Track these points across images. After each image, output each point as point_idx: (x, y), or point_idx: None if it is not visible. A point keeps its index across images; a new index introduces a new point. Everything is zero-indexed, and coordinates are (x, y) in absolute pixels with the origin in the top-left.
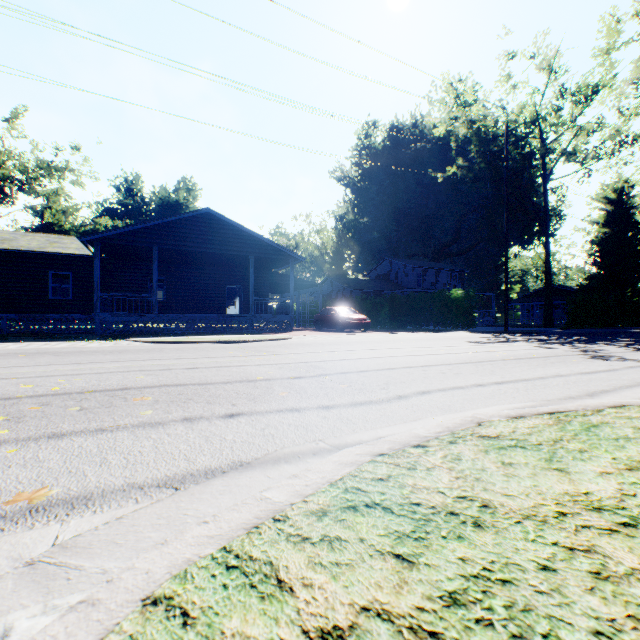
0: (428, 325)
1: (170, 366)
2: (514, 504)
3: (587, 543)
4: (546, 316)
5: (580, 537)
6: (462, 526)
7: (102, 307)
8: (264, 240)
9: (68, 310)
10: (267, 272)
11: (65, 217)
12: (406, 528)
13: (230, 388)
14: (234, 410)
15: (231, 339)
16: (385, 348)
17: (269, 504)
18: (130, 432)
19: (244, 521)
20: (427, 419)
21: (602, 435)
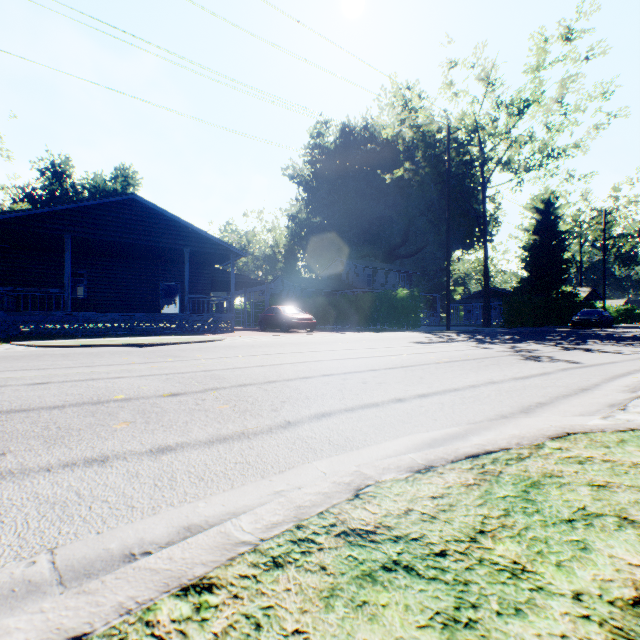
0: (375, 325)
1: (11, 381)
2: None
3: None
4: (485, 316)
5: None
6: None
7: None
8: (201, 232)
9: None
10: (208, 268)
11: None
12: None
13: (48, 417)
14: None
15: (147, 341)
16: (318, 350)
17: None
18: None
19: None
20: (302, 468)
21: (548, 511)
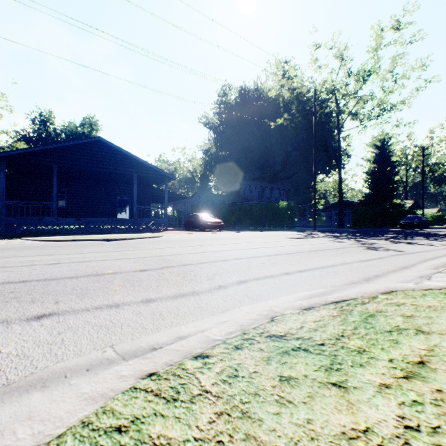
0: (264, 226)
1: (35, 262)
2: None
3: None
4: (339, 220)
5: None
6: None
7: (7, 212)
8: (145, 163)
9: None
10: (149, 187)
11: None
12: None
13: (71, 283)
14: (50, 309)
15: (112, 237)
16: (228, 243)
17: None
18: None
19: None
20: (234, 310)
21: (378, 327)
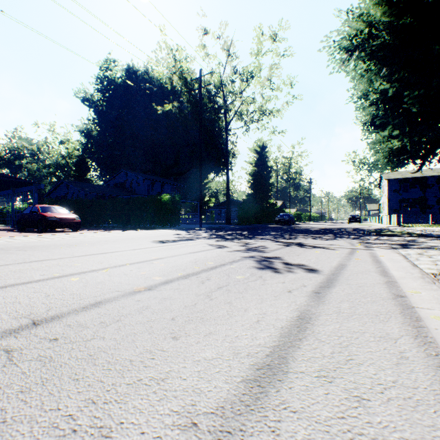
0: (144, 223)
1: None
2: None
3: None
4: (227, 217)
5: None
6: None
7: None
8: None
9: None
10: None
11: None
12: None
13: None
14: None
15: None
16: None
17: None
18: None
19: None
20: None
21: None
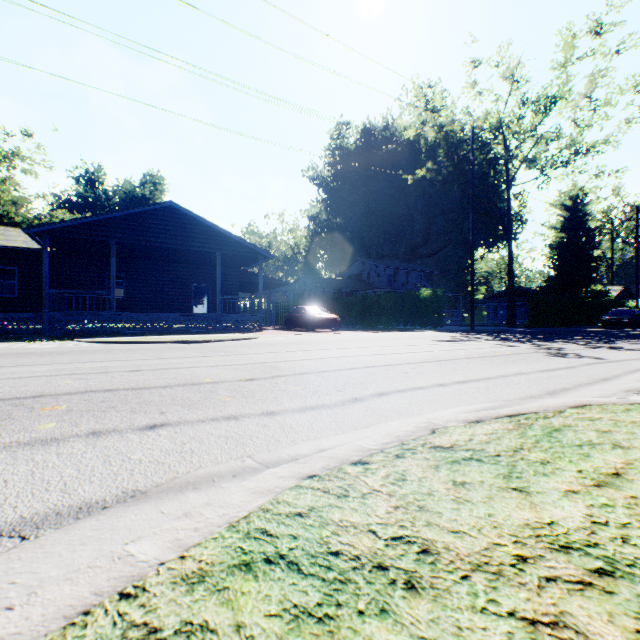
0: (398, 324)
1: (110, 369)
2: (462, 546)
3: (554, 610)
4: (509, 316)
5: (545, 599)
6: (390, 590)
7: (52, 305)
8: (232, 236)
9: (14, 308)
10: (236, 270)
11: (16, 208)
12: (311, 599)
13: (168, 393)
14: (159, 420)
15: (192, 339)
16: (352, 347)
17: (127, 566)
18: (10, 453)
19: (72, 602)
20: (380, 425)
21: (565, 441)
